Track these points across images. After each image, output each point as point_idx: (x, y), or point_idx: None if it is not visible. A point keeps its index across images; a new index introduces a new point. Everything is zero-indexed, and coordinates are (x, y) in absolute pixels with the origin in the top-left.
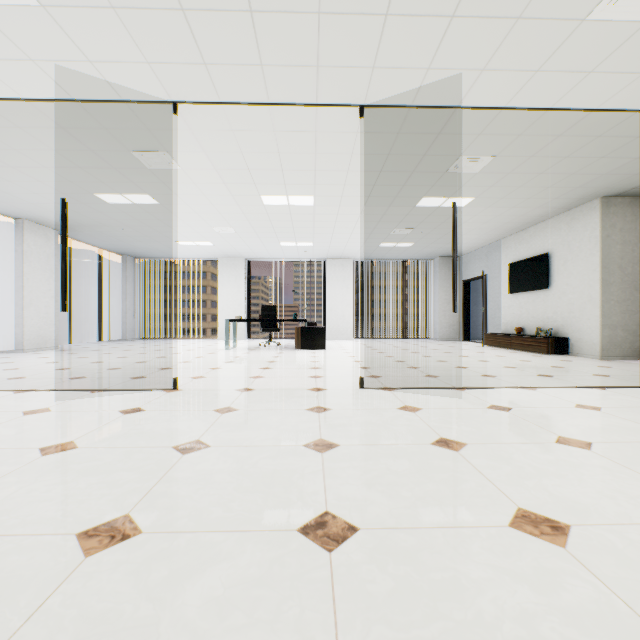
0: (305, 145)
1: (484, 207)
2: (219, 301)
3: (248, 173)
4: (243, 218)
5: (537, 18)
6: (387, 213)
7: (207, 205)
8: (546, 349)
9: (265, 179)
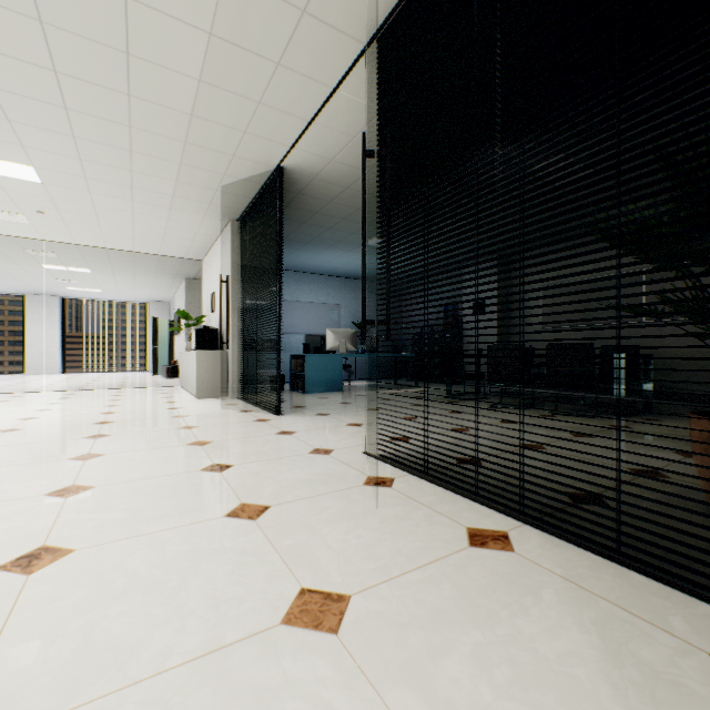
0: None
1: (112, 275)
2: None
3: None
4: None
5: None
6: (27, 269)
7: None
8: (167, 375)
9: None
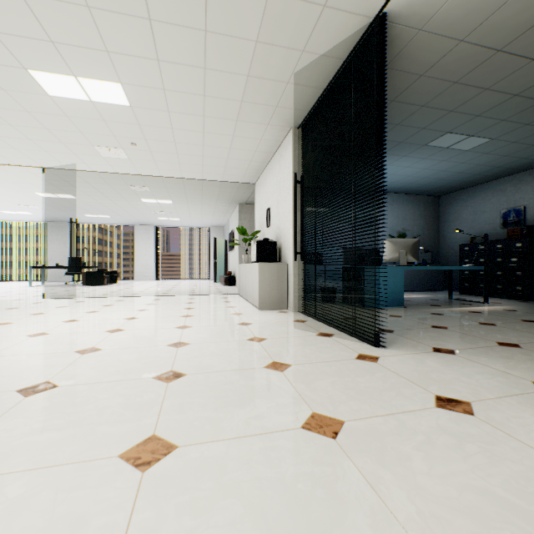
0: (33, 176)
1: (186, 204)
2: (49, 253)
3: (13, 184)
4: (37, 201)
5: (83, 154)
6: (132, 204)
7: (2, 194)
8: (224, 283)
9: (27, 186)
